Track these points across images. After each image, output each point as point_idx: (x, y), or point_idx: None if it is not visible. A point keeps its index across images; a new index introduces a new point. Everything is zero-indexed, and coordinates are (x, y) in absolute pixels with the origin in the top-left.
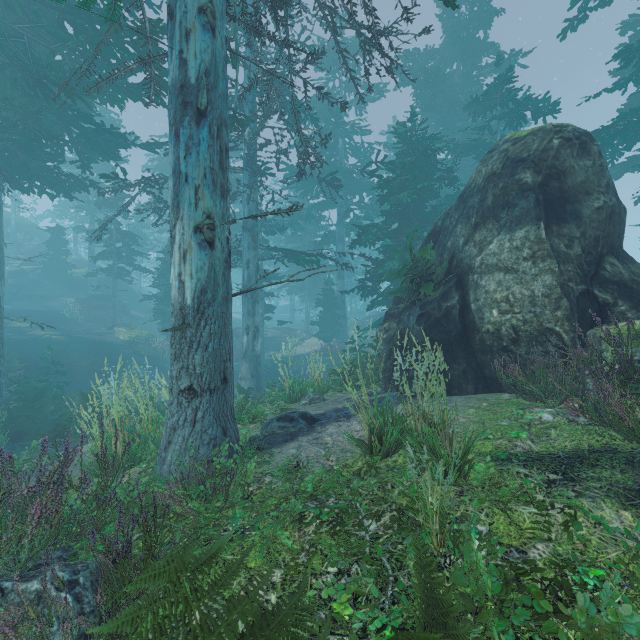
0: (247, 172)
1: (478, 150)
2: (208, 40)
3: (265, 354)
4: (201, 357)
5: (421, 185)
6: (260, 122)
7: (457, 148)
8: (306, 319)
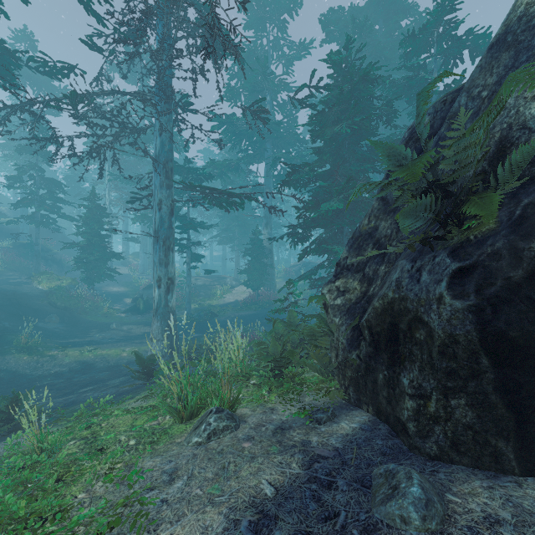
0: (159, 98)
1: (410, 94)
2: None
3: (194, 302)
4: None
5: (359, 118)
6: (165, 17)
7: (391, 88)
8: (236, 267)
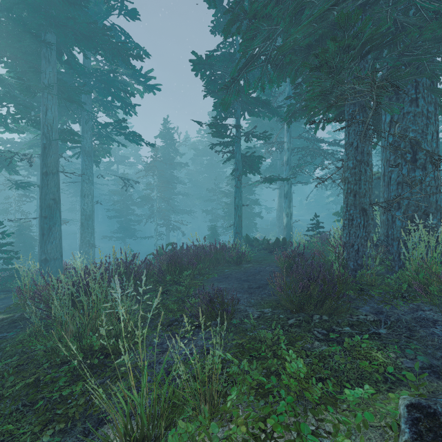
0: None
1: None
2: (286, 186)
3: None
4: (285, 233)
5: None
6: None
7: None
8: None
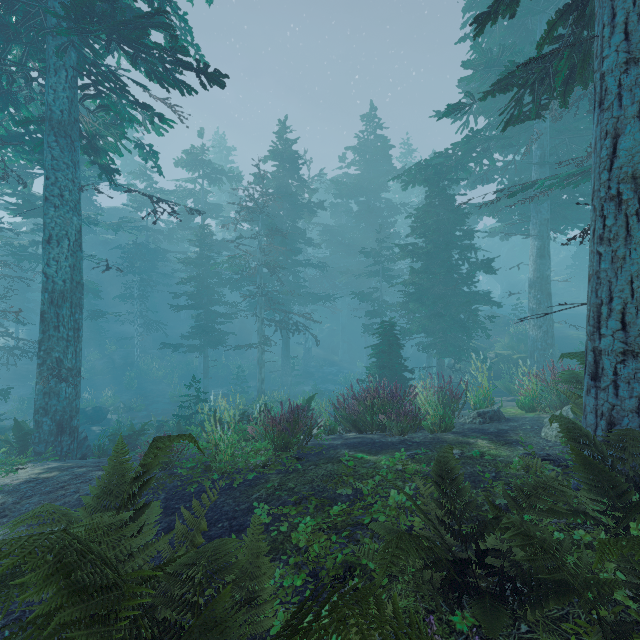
0: None
1: None
2: None
3: None
4: None
5: None
6: None
7: None
8: None
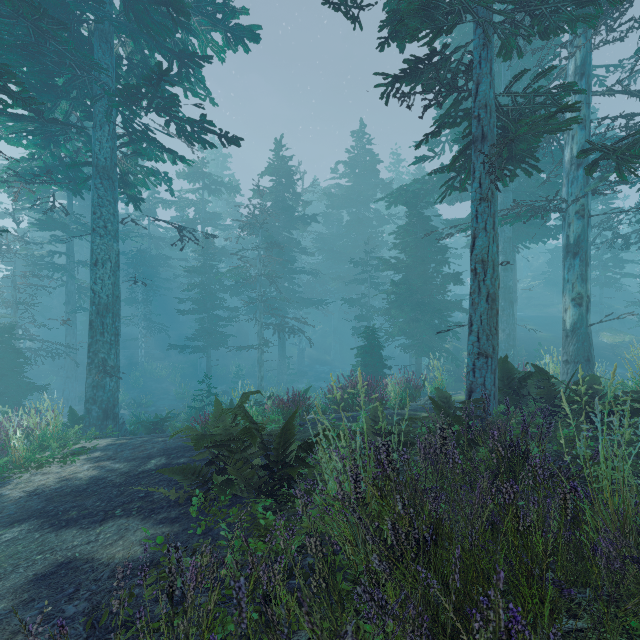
0: None
1: None
2: (576, 225)
3: None
4: (572, 349)
5: None
6: None
7: None
8: None
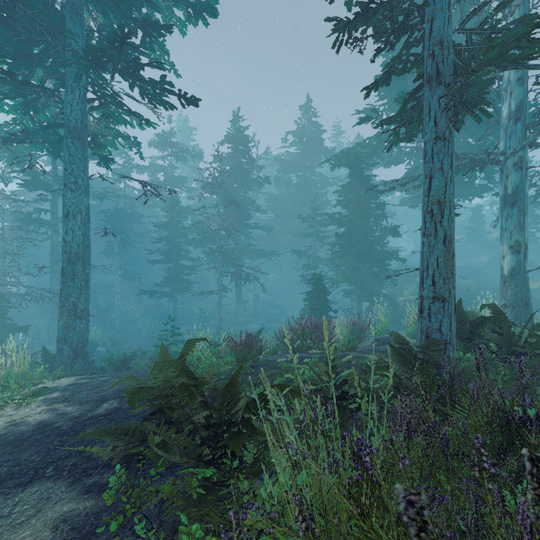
0: None
1: None
2: (514, 176)
3: None
4: (511, 294)
5: None
6: None
7: None
8: None
